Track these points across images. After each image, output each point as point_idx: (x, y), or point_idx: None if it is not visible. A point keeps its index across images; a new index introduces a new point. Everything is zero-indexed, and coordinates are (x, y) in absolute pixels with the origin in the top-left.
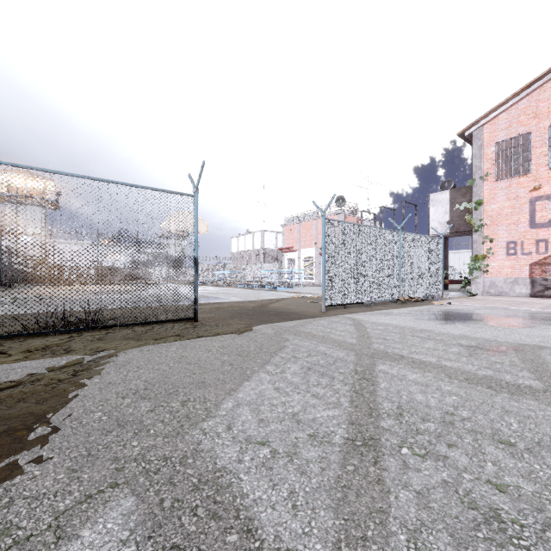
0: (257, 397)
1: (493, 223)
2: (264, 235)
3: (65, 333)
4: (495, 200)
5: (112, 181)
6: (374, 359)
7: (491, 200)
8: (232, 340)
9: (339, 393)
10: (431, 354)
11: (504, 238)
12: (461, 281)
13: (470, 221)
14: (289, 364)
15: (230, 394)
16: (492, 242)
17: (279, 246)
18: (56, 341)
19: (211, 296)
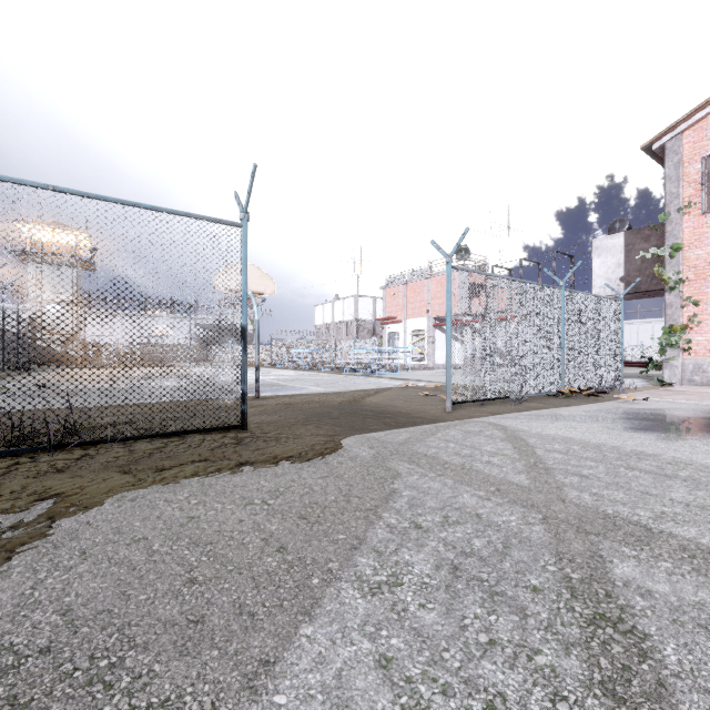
0: None
1: (699, 277)
2: (358, 302)
3: (11, 456)
4: (702, 242)
5: (97, 195)
6: (591, 537)
7: (695, 242)
8: (297, 474)
9: (566, 700)
10: (707, 522)
11: None
12: (643, 363)
13: (661, 275)
14: (408, 551)
15: (253, 691)
16: (696, 305)
17: (378, 316)
18: None
19: (282, 385)
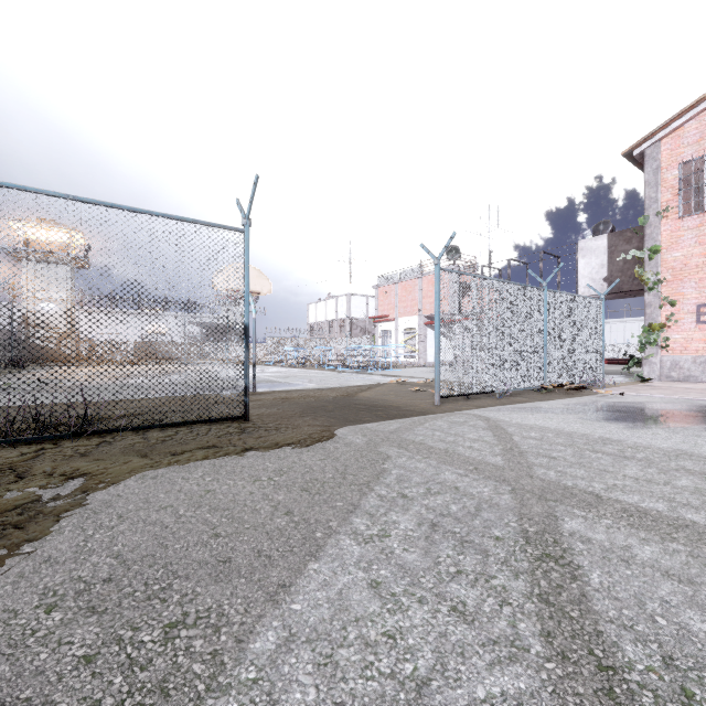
0: (333, 612)
1: (676, 278)
2: (351, 300)
3: (36, 443)
4: (679, 245)
5: (112, 204)
6: (550, 503)
7: (672, 245)
8: (298, 457)
9: (510, 605)
10: (649, 492)
11: (692, 299)
12: (625, 360)
13: (641, 276)
14: (395, 514)
15: (275, 602)
16: (674, 305)
17: (370, 315)
18: (13, 457)
19: (278, 381)
